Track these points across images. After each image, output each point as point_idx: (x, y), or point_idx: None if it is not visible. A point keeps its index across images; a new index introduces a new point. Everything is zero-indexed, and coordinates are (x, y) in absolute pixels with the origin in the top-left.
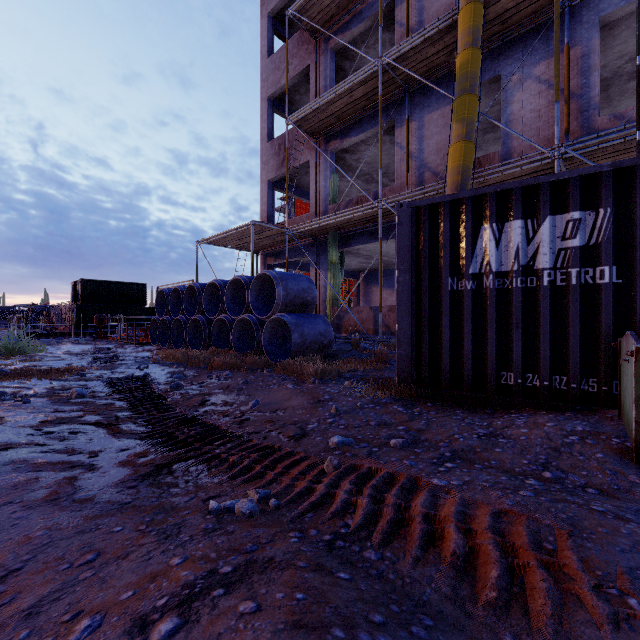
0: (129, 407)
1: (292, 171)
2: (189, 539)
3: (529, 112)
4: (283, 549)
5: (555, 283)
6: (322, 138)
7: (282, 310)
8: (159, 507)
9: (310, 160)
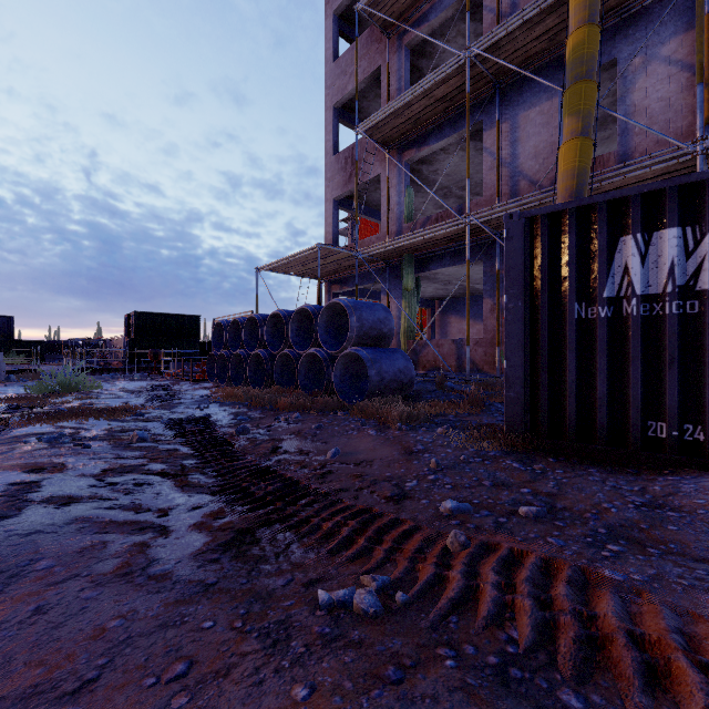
0: (194, 454)
1: (360, 187)
2: (305, 651)
3: (655, 101)
4: (443, 681)
5: None
6: (395, 148)
7: (356, 344)
8: (252, 592)
9: (381, 174)
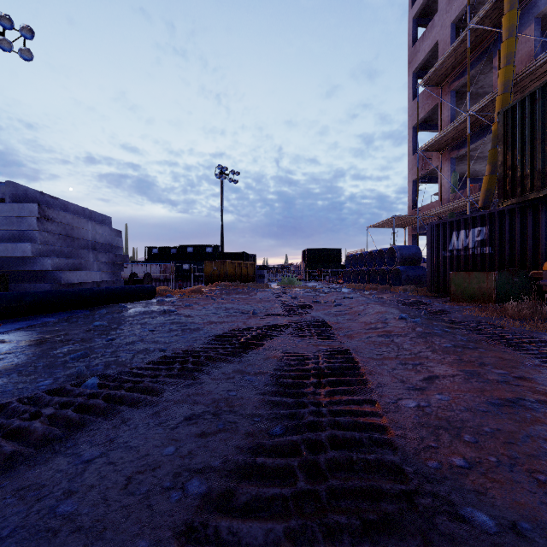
0: None
1: (428, 172)
2: None
3: None
4: None
5: (474, 253)
6: (444, 151)
7: (400, 264)
8: None
9: (438, 165)
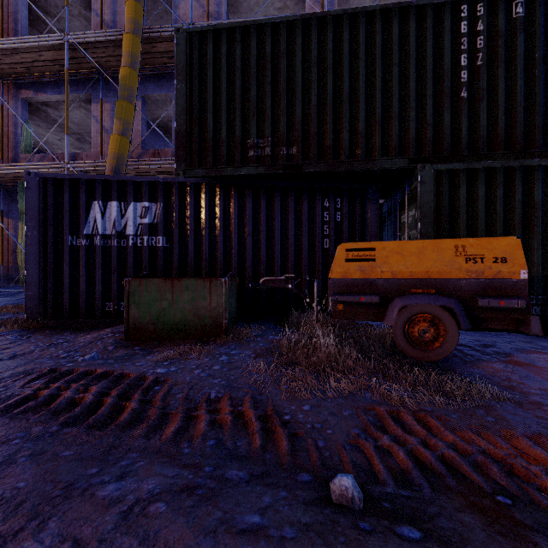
0: None
1: None
2: None
3: None
4: None
5: (137, 244)
6: (11, 82)
7: None
8: None
9: None
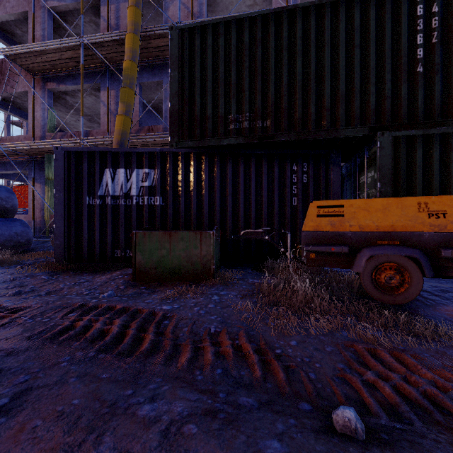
0: None
1: (10, 95)
2: None
3: None
4: None
5: (139, 203)
6: (39, 77)
7: None
8: None
9: (28, 91)
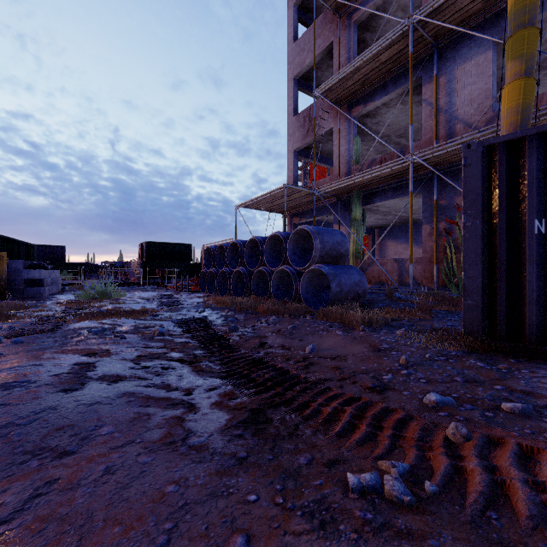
0: (201, 346)
1: (316, 139)
2: (358, 538)
3: None
4: None
5: None
6: (345, 106)
7: (318, 262)
8: (281, 469)
9: (333, 127)
